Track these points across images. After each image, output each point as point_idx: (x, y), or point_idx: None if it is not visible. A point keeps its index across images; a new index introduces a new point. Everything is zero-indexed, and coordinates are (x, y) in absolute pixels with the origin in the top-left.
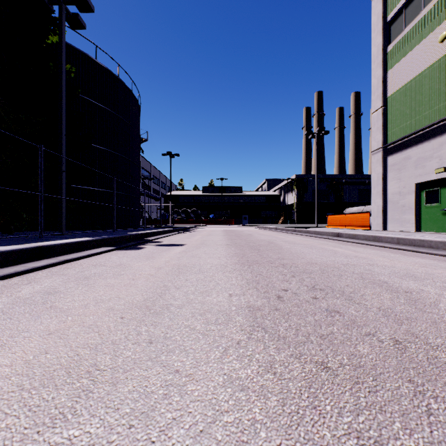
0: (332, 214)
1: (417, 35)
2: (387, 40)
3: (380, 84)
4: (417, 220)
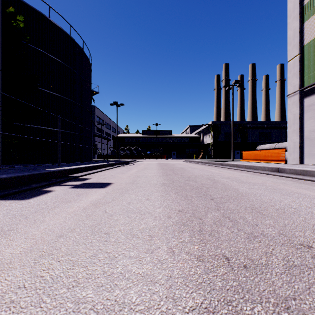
0: (247, 150)
1: None
2: None
3: (297, 34)
4: None
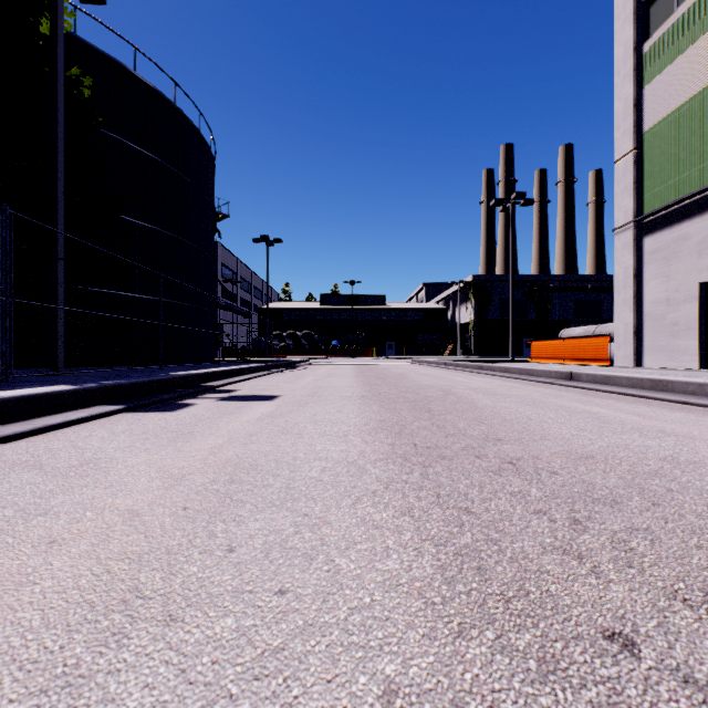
0: (540, 340)
1: (702, 18)
2: (643, 32)
3: (631, 110)
4: (702, 349)
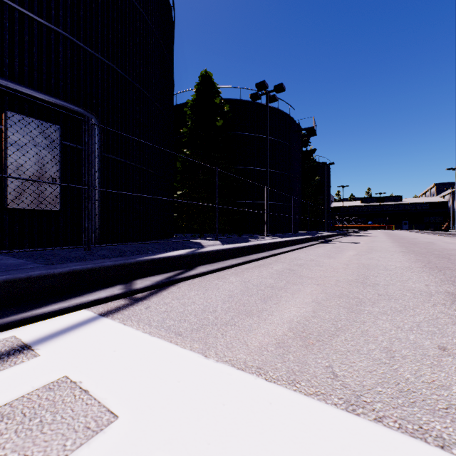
0: None
1: None
2: None
3: None
4: None
